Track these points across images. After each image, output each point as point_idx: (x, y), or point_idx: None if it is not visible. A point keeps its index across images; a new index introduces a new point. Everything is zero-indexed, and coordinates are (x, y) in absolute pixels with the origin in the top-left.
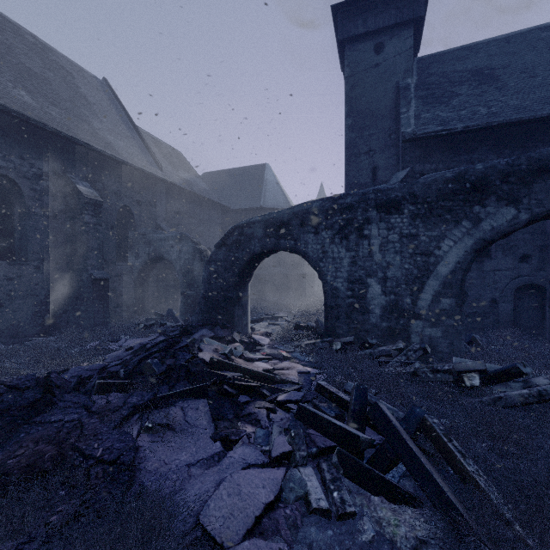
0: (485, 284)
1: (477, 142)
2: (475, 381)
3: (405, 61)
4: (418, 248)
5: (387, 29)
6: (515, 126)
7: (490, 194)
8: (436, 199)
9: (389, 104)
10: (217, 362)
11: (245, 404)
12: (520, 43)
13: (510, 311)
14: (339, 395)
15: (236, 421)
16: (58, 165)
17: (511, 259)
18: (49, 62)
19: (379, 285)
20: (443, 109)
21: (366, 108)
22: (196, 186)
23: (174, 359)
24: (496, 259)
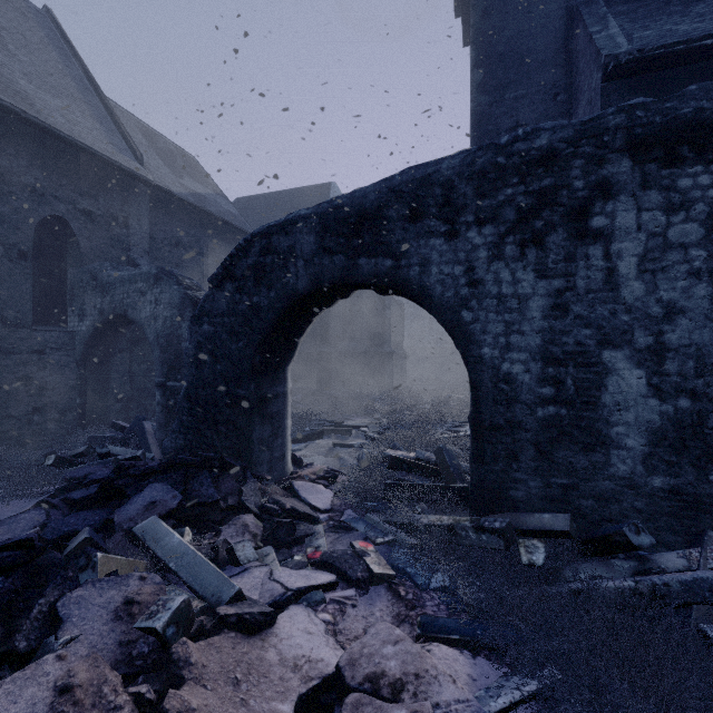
0: None
1: None
2: None
3: None
4: None
5: None
6: None
7: None
8: None
9: (554, 40)
10: None
11: None
12: None
13: None
14: None
15: None
16: None
17: None
18: None
19: (639, 370)
20: (677, 21)
21: (510, 50)
22: (214, 206)
23: None
24: None
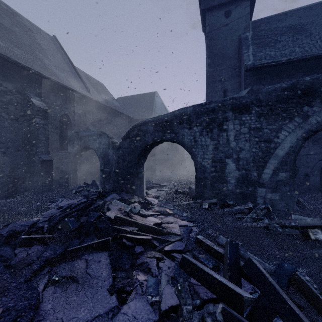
0: (300, 163)
1: (295, 70)
2: (319, 235)
3: (244, 22)
4: (262, 137)
5: (233, 2)
6: (321, 59)
7: (316, 98)
8: (275, 103)
9: (234, 49)
10: (120, 219)
11: (139, 254)
12: (319, 9)
13: (318, 181)
14: (215, 248)
15: (132, 271)
16: (18, 85)
17: (318, 147)
18: (16, 22)
19: (234, 163)
20: (271, 50)
21: (219, 52)
22: (112, 104)
23: (87, 217)
24: (308, 147)
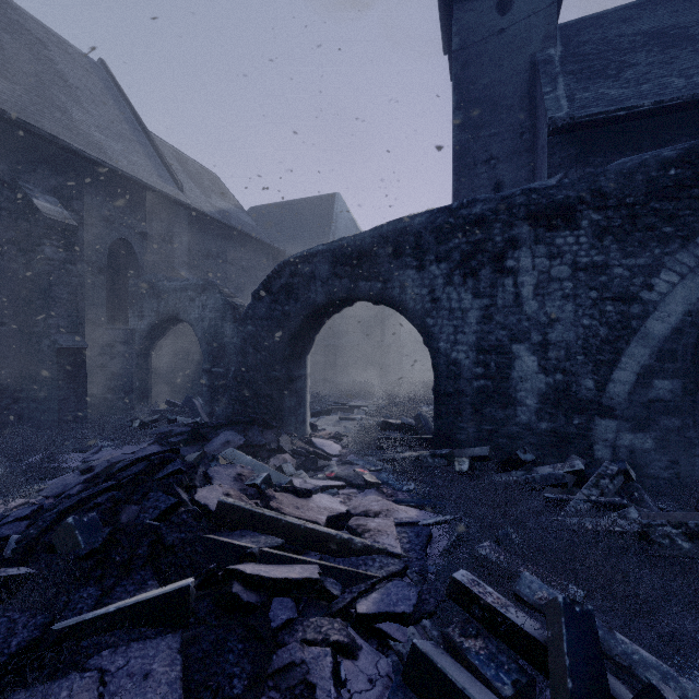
0: None
1: (672, 130)
2: None
3: (544, 23)
4: (608, 289)
5: None
6: None
7: None
8: (643, 199)
9: (520, 88)
10: (233, 510)
11: (282, 628)
12: None
13: None
14: (513, 620)
15: None
16: (2, 167)
17: None
18: (6, 20)
19: (534, 356)
20: (610, 85)
21: (485, 96)
22: (236, 220)
23: (140, 507)
24: None
